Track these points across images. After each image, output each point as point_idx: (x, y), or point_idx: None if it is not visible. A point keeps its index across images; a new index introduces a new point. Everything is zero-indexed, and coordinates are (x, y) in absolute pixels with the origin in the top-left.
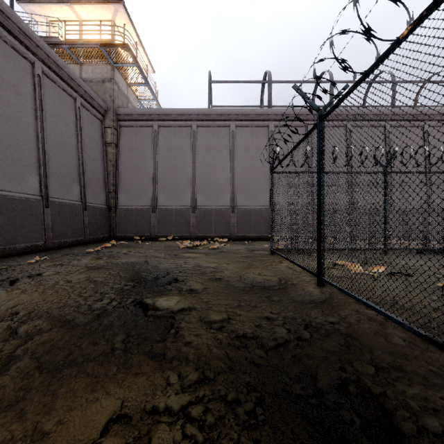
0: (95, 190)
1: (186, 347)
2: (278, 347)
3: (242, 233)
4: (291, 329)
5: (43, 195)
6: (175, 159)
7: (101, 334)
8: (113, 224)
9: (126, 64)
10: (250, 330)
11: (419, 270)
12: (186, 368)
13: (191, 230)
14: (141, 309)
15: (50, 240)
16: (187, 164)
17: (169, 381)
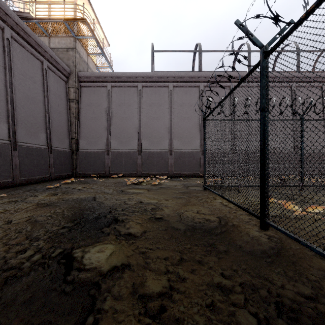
0: (60, 137)
1: None
2: None
3: (178, 171)
4: (259, 317)
5: (11, 140)
6: (125, 113)
7: None
8: (75, 164)
9: (85, 37)
10: (202, 321)
11: None
12: None
13: (138, 169)
14: (64, 269)
15: (17, 178)
16: (134, 117)
17: None
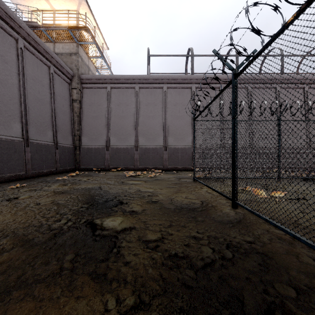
0: (64, 134)
1: (126, 267)
2: (206, 267)
3: (172, 165)
4: (215, 249)
5: (24, 137)
6: (123, 112)
7: (54, 254)
8: (78, 159)
9: (87, 42)
10: (181, 250)
11: (308, 194)
12: (124, 290)
13: (135, 163)
14: (91, 229)
15: (29, 171)
16: (132, 115)
17: (107, 306)
